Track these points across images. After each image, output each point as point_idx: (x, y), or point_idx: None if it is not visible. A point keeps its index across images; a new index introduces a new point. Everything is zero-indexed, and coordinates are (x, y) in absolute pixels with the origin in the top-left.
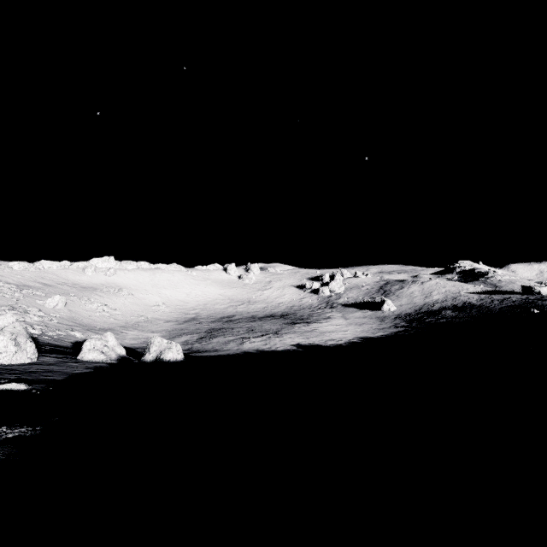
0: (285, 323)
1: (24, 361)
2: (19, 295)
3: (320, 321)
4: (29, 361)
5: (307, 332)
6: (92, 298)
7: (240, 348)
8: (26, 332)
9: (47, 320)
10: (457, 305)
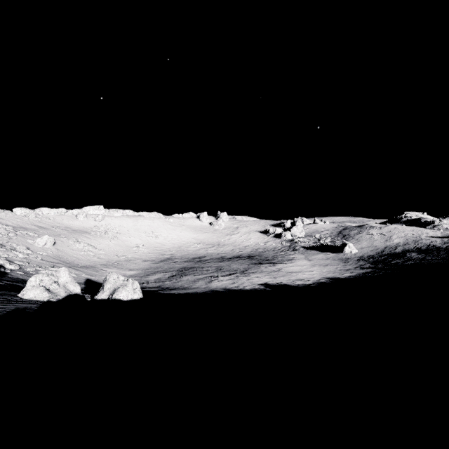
0: (251, 263)
1: None
2: (12, 235)
3: (284, 262)
4: None
5: (273, 271)
6: (80, 239)
7: (208, 286)
8: None
9: (32, 257)
10: (421, 248)
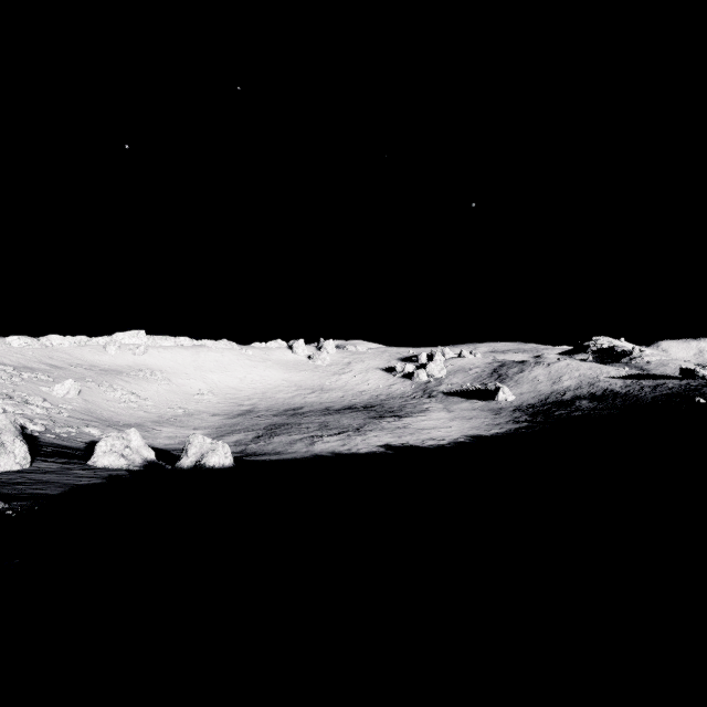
0: (369, 417)
1: (10, 467)
2: (17, 380)
3: (415, 415)
4: (18, 468)
5: (398, 428)
6: (116, 384)
7: (310, 450)
8: (15, 428)
9: (54, 412)
10: (596, 393)
